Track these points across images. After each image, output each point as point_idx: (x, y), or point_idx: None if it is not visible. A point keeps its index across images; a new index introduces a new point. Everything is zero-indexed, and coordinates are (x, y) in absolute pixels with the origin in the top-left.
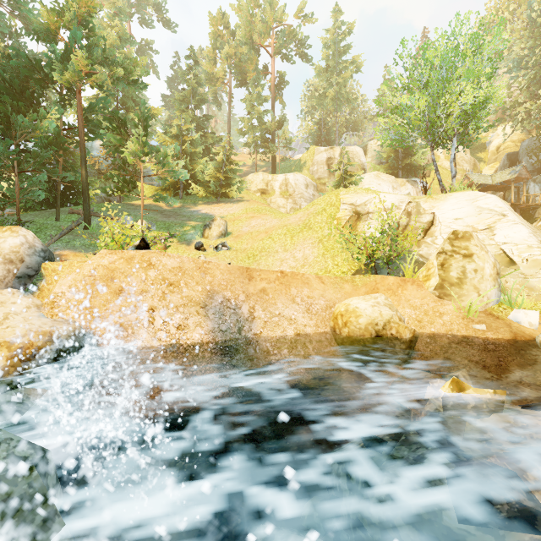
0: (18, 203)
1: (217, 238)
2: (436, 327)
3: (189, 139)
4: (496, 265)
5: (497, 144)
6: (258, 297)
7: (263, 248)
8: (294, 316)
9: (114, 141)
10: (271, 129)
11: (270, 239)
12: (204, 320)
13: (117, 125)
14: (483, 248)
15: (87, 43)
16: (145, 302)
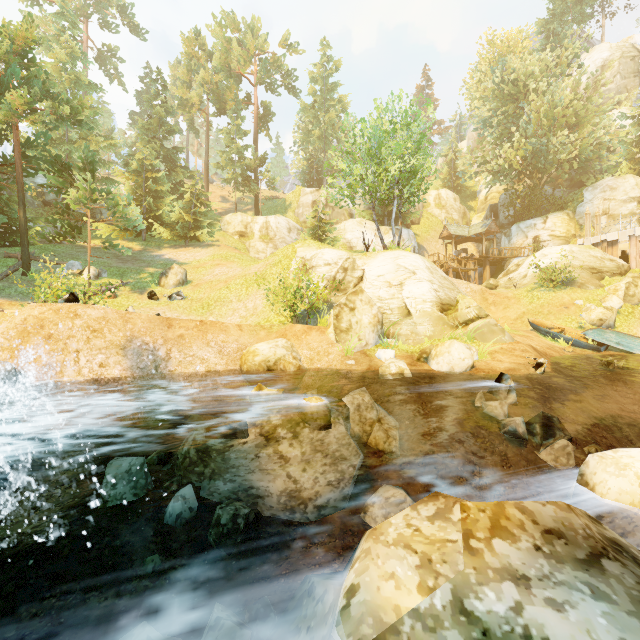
0: None
1: (174, 287)
2: (322, 364)
3: (154, 175)
4: (377, 316)
5: (485, 193)
6: (176, 341)
7: (219, 298)
8: (207, 357)
9: (57, 184)
10: (252, 167)
11: (228, 289)
12: (123, 359)
13: (59, 169)
14: (370, 302)
15: (26, 77)
16: (72, 345)
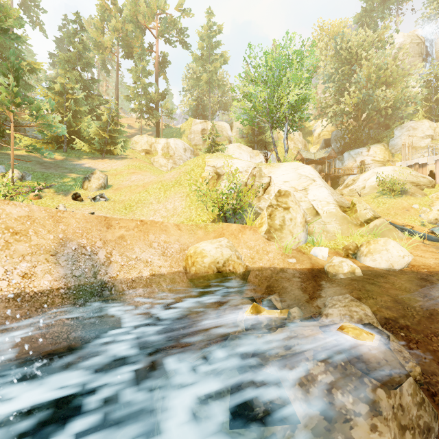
0: None
1: (97, 190)
2: (264, 262)
3: (74, 98)
4: (305, 216)
5: (319, 132)
6: (116, 243)
7: (139, 200)
8: (150, 259)
9: None
10: (155, 99)
11: (147, 192)
12: (54, 267)
13: None
14: (297, 203)
15: None
16: None
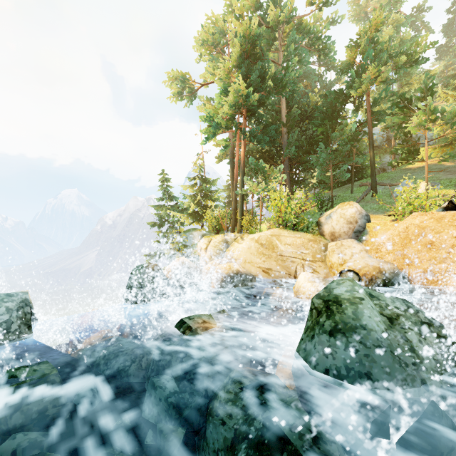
0: (331, 185)
1: None
2: None
3: None
4: None
5: None
6: None
7: None
8: None
9: (398, 121)
10: None
11: None
12: None
13: (401, 107)
14: None
15: (374, 55)
16: None
